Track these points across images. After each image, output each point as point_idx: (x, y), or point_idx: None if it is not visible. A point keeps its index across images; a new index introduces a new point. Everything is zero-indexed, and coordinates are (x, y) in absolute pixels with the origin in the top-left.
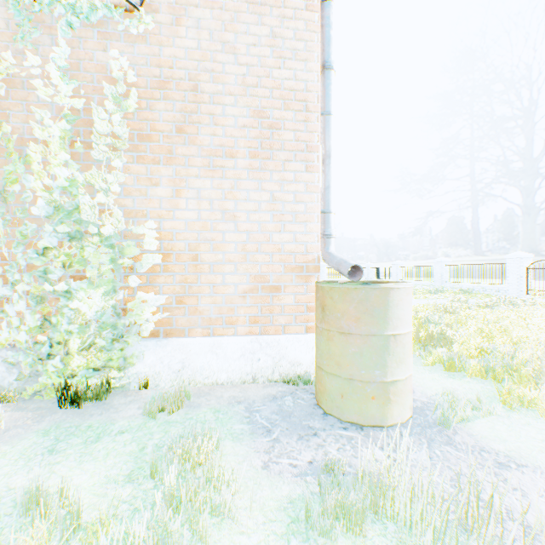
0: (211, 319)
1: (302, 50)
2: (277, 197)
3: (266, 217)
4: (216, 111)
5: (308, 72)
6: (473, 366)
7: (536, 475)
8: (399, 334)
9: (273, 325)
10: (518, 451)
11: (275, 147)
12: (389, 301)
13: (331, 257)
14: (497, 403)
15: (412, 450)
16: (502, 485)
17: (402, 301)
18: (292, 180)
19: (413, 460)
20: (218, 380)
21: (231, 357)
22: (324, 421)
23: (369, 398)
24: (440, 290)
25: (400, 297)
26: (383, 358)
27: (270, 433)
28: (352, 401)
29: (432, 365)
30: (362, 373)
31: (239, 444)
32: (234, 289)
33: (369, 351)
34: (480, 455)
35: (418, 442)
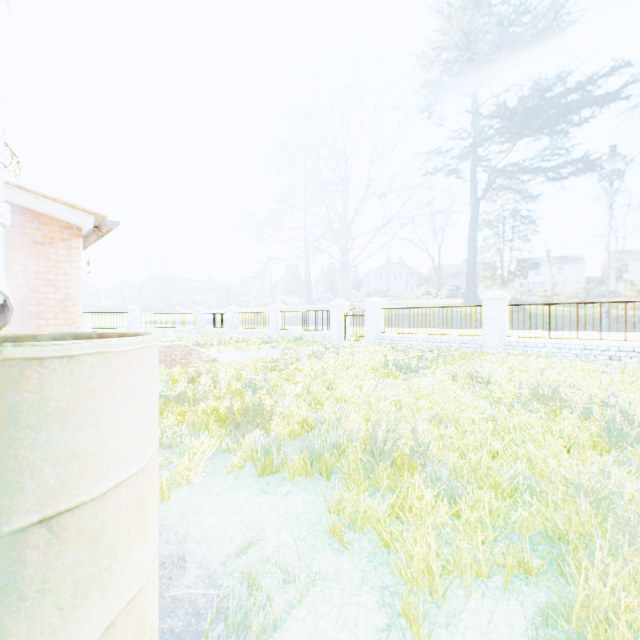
0: None
1: None
2: None
3: None
4: None
5: None
6: (296, 461)
7: None
8: (78, 505)
9: None
10: None
11: None
12: (25, 408)
13: None
14: (324, 536)
15: None
16: None
17: (90, 396)
18: None
19: None
20: None
21: None
22: None
23: None
24: (276, 339)
25: (83, 386)
26: None
27: None
28: None
29: (241, 469)
30: None
31: None
32: None
33: None
34: None
35: None
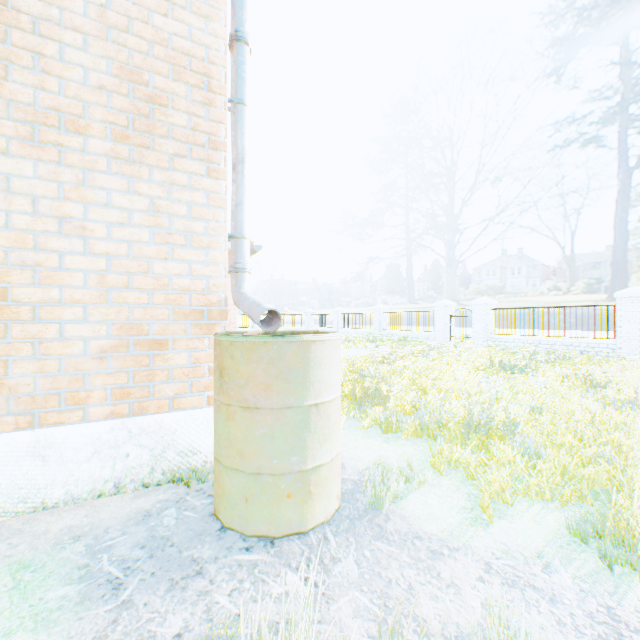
0: (36, 399)
1: (203, 2)
2: (161, 208)
3: (143, 235)
4: (47, 48)
5: (212, 36)
6: (407, 425)
7: (469, 559)
8: (324, 402)
9: (155, 399)
10: (450, 530)
11: (158, 132)
12: (310, 359)
13: (243, 299)
14: (430, 467)
15: (338, 558)
16: (436, 584)
17: (327, 357)
18: (187, 186)
19: (338, 575)
20: (47, 501)
21: (74, 458)
22: (219, 542)
23: (283, 496)
24: (379, 339)
25: (325, 353)
26: (303, 438)
27: (119, 591)
28: (261, 505)
29: (367, 428)
30: (274, 463)
31: (45, 637)
32: (83, 346)
33: (283, 430)
34: (414, 544)
35: (346, 544)
